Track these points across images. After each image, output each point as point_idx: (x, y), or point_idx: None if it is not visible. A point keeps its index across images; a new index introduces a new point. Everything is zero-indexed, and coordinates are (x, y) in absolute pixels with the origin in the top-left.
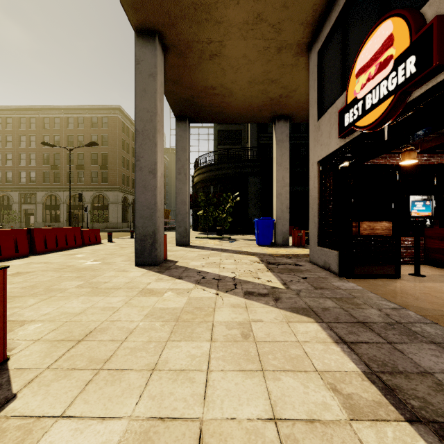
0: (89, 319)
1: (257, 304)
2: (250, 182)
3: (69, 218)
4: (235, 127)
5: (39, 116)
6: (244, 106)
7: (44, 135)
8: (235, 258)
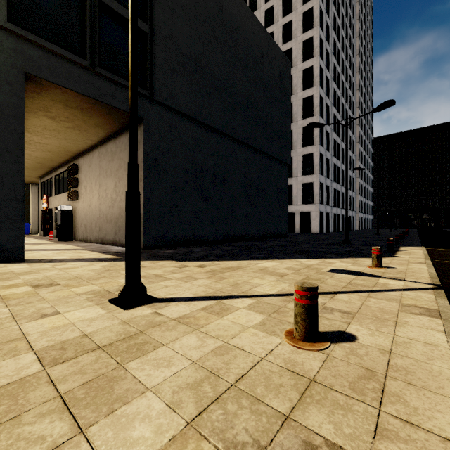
0: None
1: None
2: None
3: None
4: None
5: None
6: None
7: None
8: None
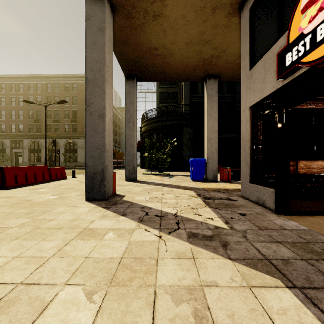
0: (2, 280)
1: (205, 252)
2: (184, 131)
3: (45, 158)
4: (173, 90)
5: (25, 83)
6: (181, 66)
7: (29, 97)
8: (175, 192)
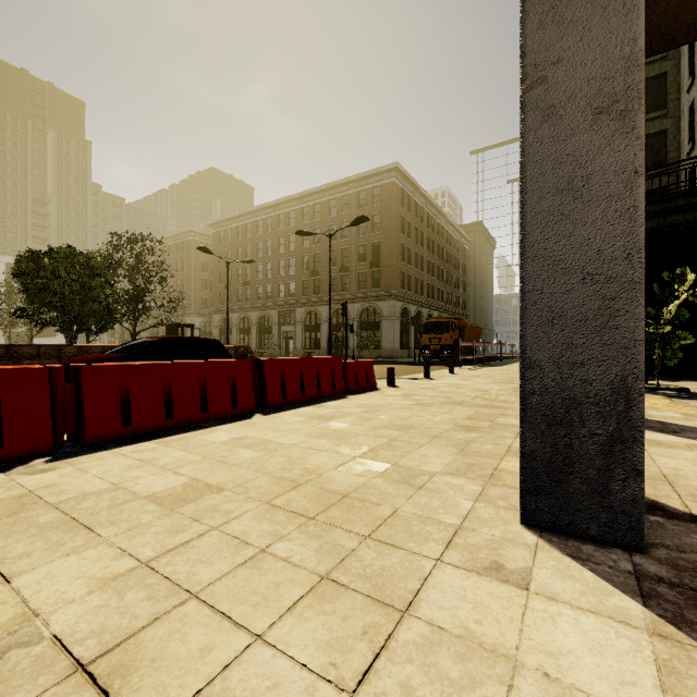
0: None
1: None
2: None
3: (329, 341)
4: (646, 129)
5: (298, 208)
6: None
7: None
8: None
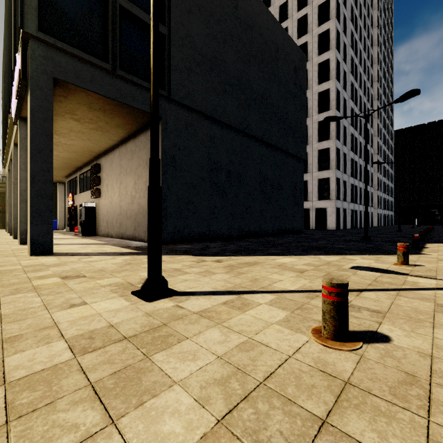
0: None
1: None
2: None
3: None
4: None
5: None
6: None
7: None
8: None
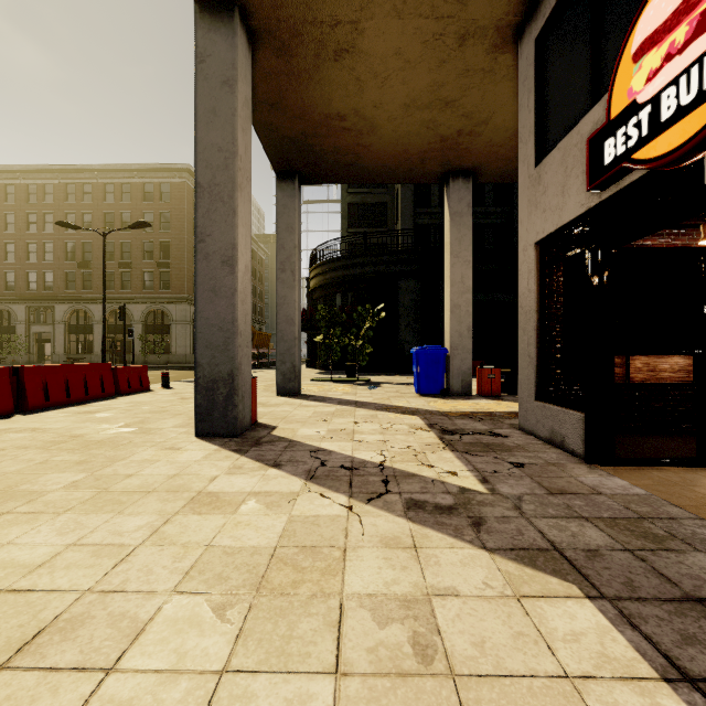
0: (53, 585)
1: (438, 536)
2: (401, 288)
3: (103, 347)
4: (377, 199)
5: (58, 182)
6: (395, 152)
7: (66, 213)
8: (381, 420)
